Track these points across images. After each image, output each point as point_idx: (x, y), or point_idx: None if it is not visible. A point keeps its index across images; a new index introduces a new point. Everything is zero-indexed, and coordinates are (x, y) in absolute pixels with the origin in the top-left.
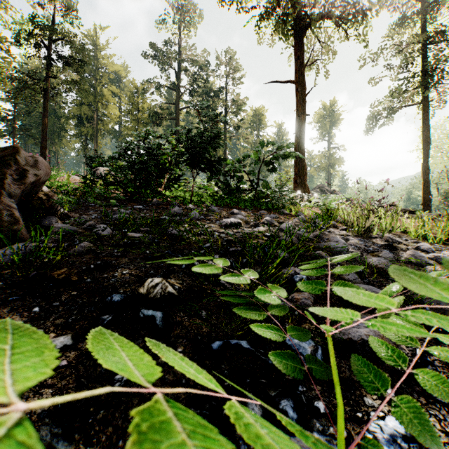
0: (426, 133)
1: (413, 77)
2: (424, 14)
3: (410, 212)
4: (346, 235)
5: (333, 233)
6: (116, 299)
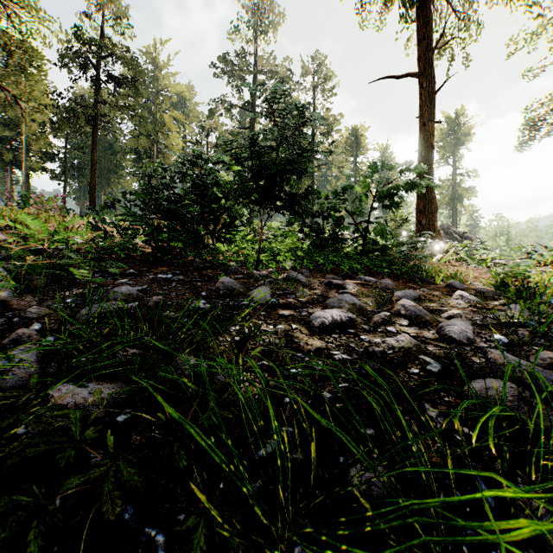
0: None
1: None
2: None
3: None
4: None
5: None
6: None
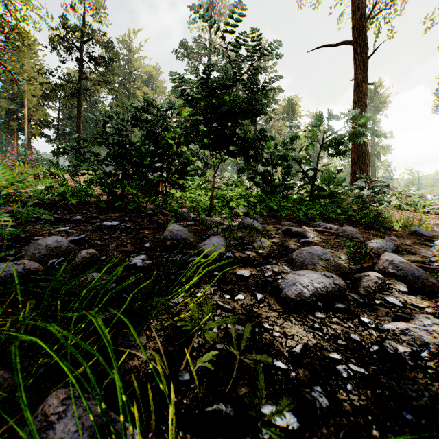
0: None
1: None
2: None
3: None
4: None
5: None
6: None
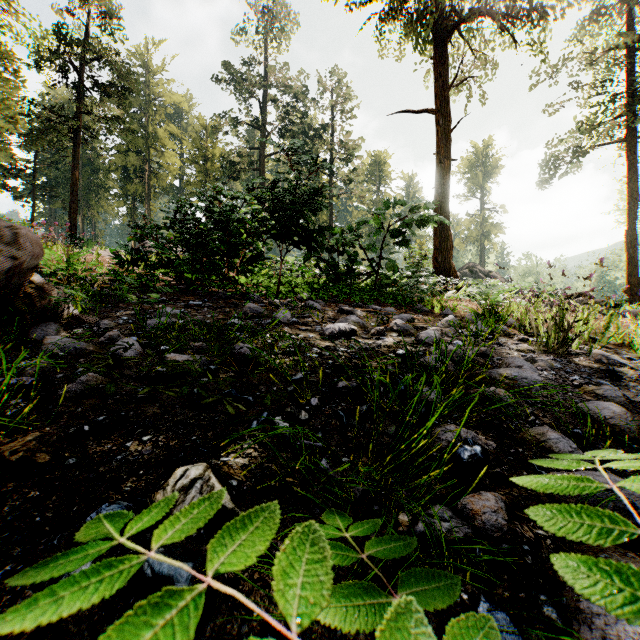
0: (632, 186)
1: (612, 102)
2: (630, 7)
3: (613, 306)
4: (528, 350)
5: (506, 346)
6: None
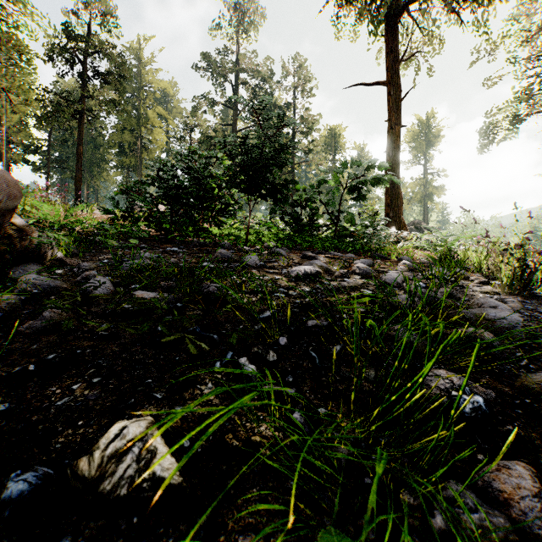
0: None
1: None
2: None
3: None
4: (493, 292)
5: (469, 288)
6: (18, 488)
